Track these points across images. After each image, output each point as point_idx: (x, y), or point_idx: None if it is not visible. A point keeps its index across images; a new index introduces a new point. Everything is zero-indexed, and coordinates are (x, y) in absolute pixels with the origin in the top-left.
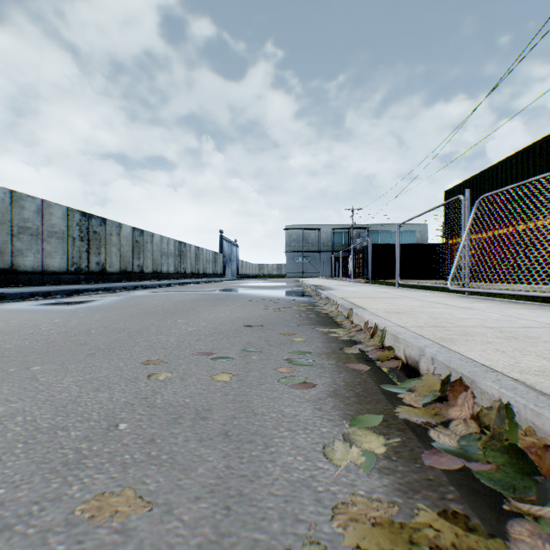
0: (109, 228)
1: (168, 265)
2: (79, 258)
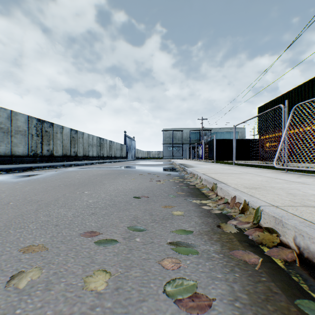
0: (55, 129)
1: (93, 151)
2: (36, 147)
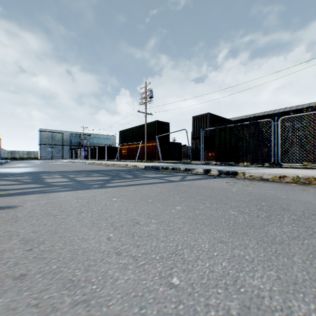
0: None
1: None
2: None
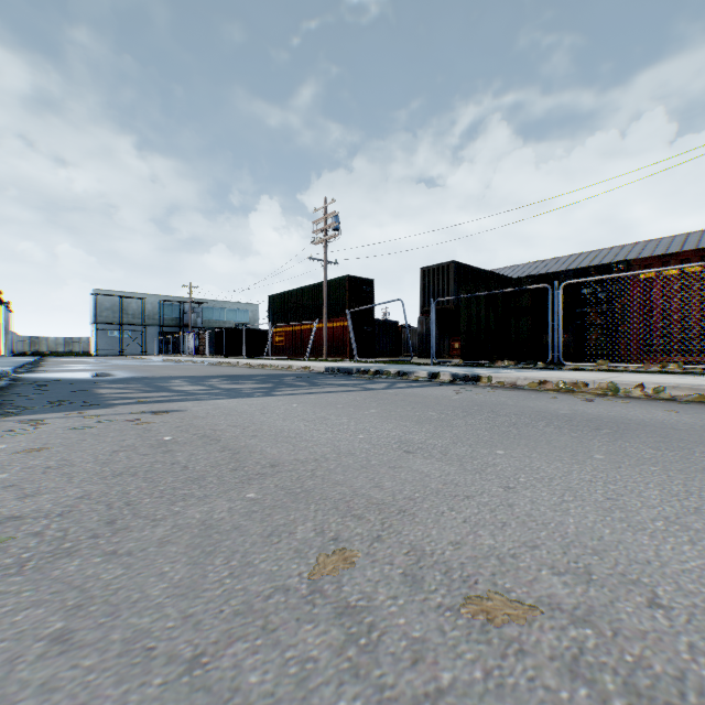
0: None
1: None
2: None
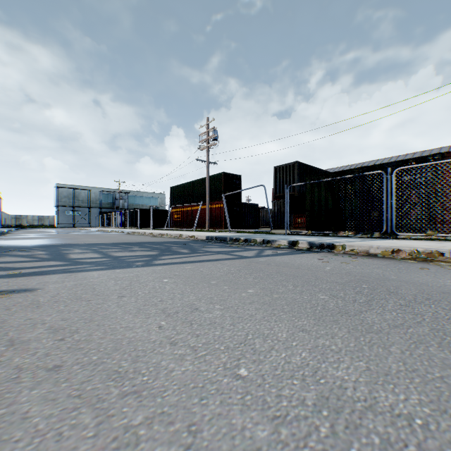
0: None
1: None
2: None
